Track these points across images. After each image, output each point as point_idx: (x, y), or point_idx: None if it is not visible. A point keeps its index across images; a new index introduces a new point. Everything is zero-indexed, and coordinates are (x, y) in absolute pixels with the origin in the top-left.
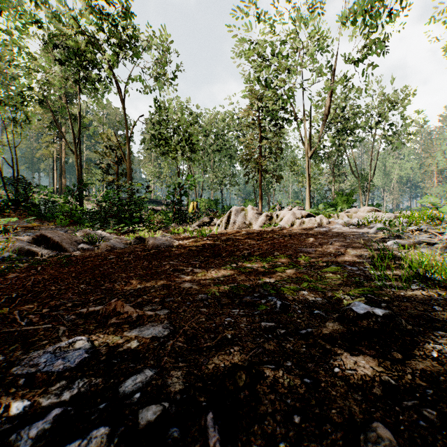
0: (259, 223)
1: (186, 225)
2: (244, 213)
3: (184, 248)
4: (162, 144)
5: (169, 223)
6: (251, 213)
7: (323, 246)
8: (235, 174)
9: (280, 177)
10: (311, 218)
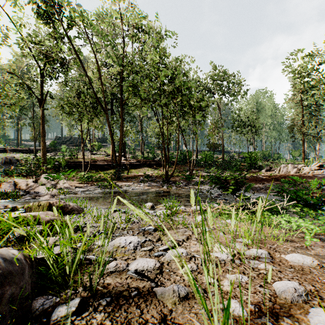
0: (293, 171)
1: (257, 170)
2: (287, 167)
3: (267, 179)
4: (239, 130)
5: (249, 169)
6: (290, 168)
7: (308, 180)
8: (283, 132)
9: (319, 138)
10: (317, 171)
